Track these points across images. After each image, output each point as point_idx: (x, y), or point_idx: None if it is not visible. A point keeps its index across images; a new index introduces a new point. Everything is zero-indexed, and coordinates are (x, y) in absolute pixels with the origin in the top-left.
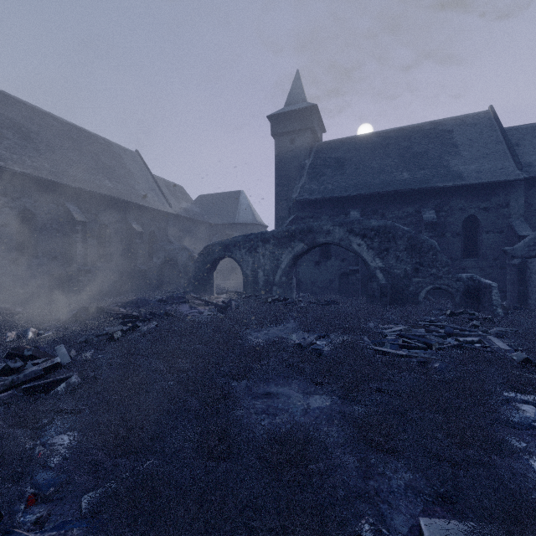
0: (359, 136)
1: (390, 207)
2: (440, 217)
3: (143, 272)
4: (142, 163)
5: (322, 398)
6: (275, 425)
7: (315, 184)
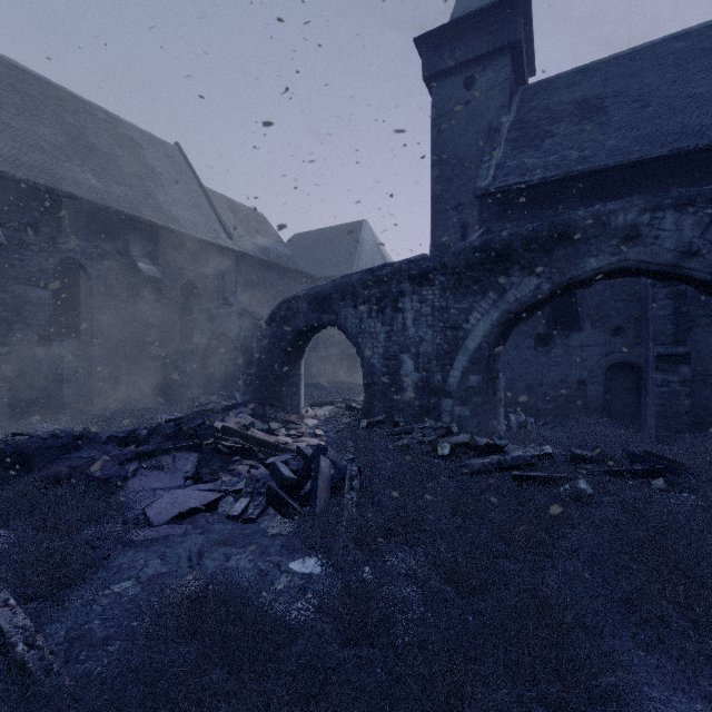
0: (629, 50)
1: None
2: None
3: (158, 361)
4: (184, 164)
5: None
6: None
7: (531, 156)
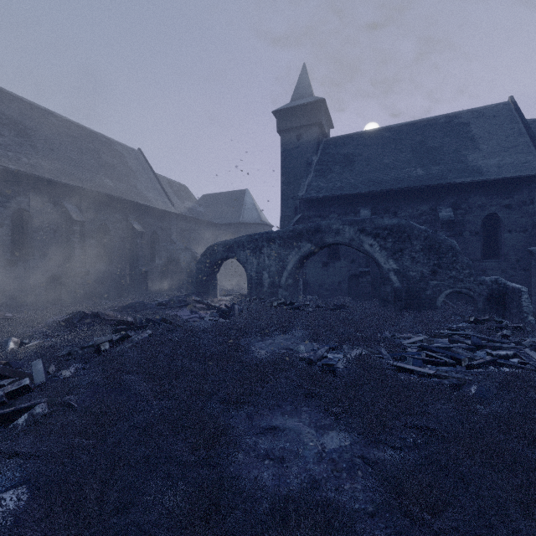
0: (369, 131)
1: (403, 205)
2: (457, 215)
3: (144, 274)
4: (145, 162)
5: (339, 435)
6: (281, 497)
7: (323, 182)
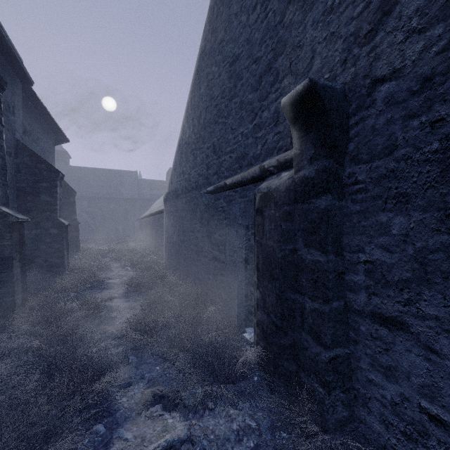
0: (89, 168)
1: (100, 202)
2: (116, 207)
3: None
4: None
5: None
6: None
7: None
